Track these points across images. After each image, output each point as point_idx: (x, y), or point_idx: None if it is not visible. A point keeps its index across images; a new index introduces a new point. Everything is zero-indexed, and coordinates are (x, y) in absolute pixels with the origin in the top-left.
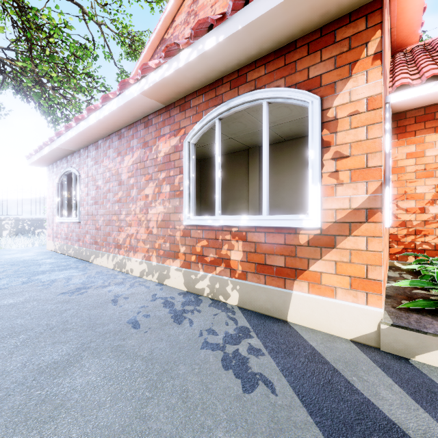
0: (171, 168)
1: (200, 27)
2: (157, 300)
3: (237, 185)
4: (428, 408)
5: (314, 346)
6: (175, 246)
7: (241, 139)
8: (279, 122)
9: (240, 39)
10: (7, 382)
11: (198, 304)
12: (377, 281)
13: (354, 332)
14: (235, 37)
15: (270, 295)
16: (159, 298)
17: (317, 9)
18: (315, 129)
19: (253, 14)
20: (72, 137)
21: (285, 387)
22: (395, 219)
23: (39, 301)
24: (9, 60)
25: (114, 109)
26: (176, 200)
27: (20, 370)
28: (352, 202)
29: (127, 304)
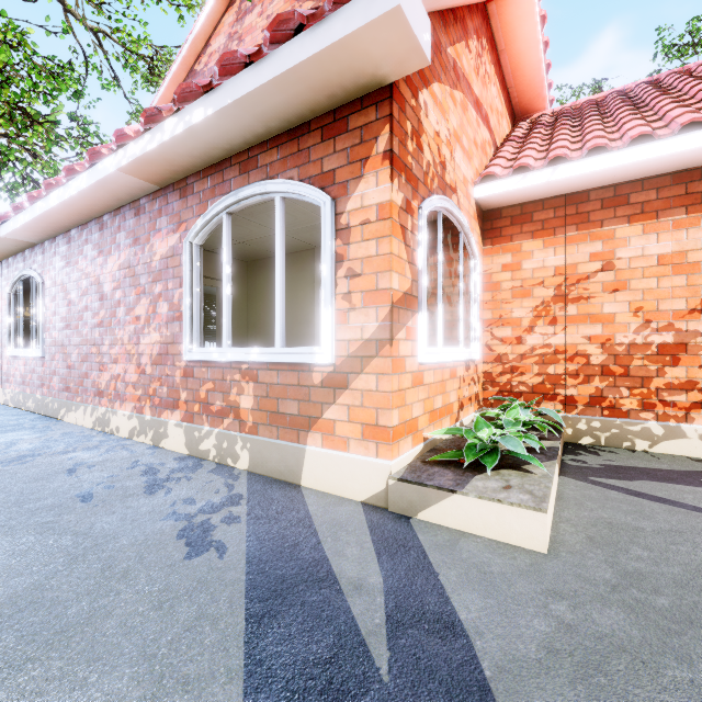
0: (169, 279)
1: (191, 90)
2: (136, 468)
3: (298, 301)
4: (384, 560)
5: (311, 511)
6: (174, 390)
7: (298, 234)
8: None
9: (235, 114)
10: None
11: (194, 471)
12: (386, 428)
13: (366, 493)
14: (227, 112)
15: (284, 454)
16: (142, 464)
17: (319, 90)
18: (328, 238)
19: (242, 88)
20: (26, 223)
21: (239, 551)
22: (489, 352)
23: None
24: None
25: (84, 187)
26: (175, 324)
27: None
28: (363, 332)
29: (89, 474)
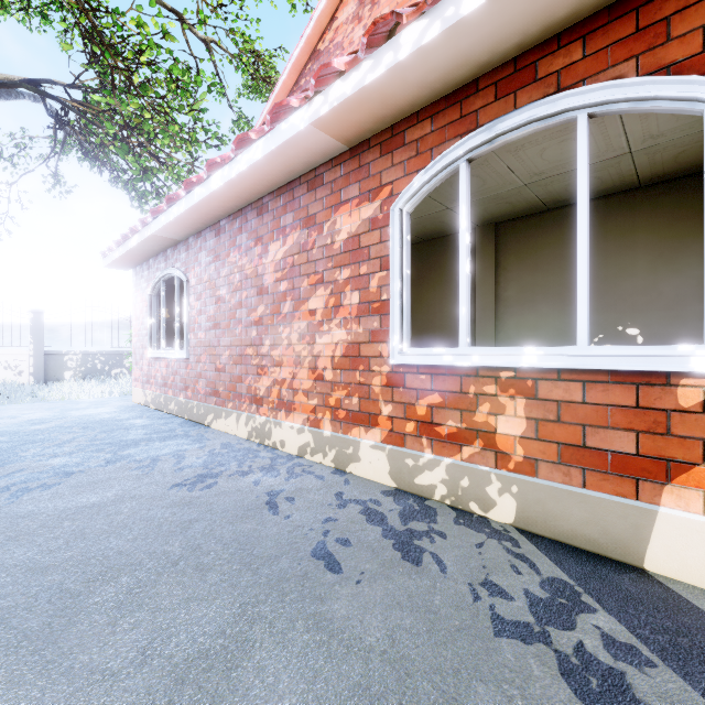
0: (362, 261)
1: None
2: (349, 507)
3: (451, 293)
4: None
5: None
6: (371, 402)
7: None
8: (550, 173)
9: None
10: (116, 703)
11: (433, 519)
12: None
13: None
14: None
15: (598, 512)
16: (351, 501)
17: None
18: None
19: None
20: (180, 215)
21: None
22: None
23: (140, 500)
24: (76, 103)
25: (258, 158)
26: (372, 318)
27: (137, 671)
28: None
29: (297, 512)
